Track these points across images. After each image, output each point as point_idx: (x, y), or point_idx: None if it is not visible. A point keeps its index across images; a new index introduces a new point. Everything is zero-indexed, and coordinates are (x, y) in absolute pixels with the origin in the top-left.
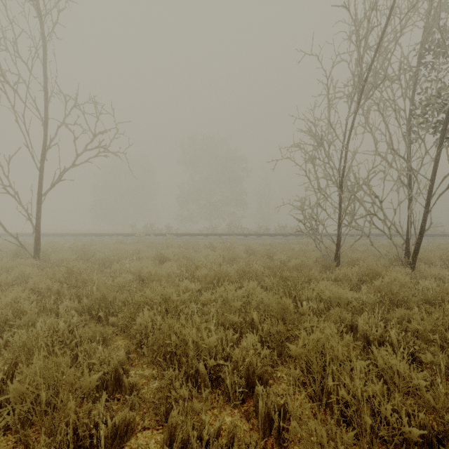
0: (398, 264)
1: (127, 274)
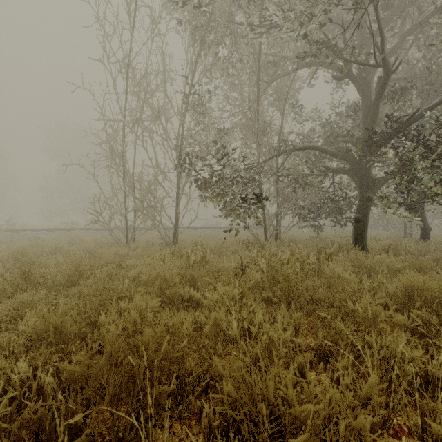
0: (164, 244)
1: None
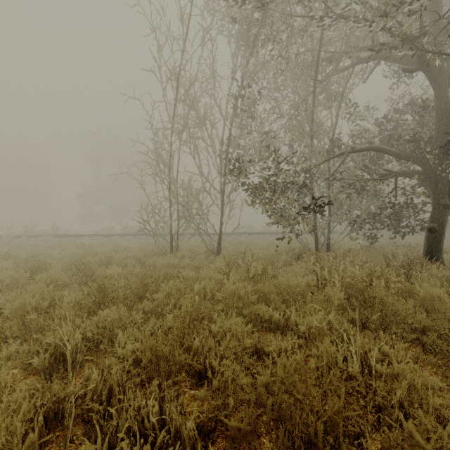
0: (208, 253)
1: None
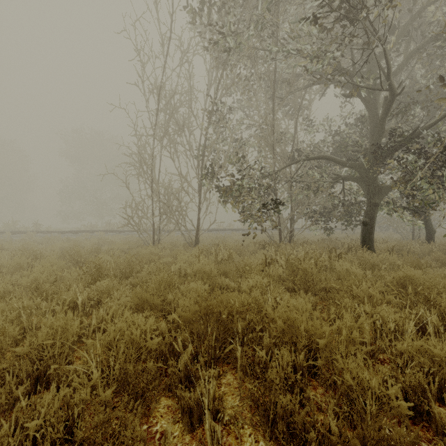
0: (187, 245)
1: None
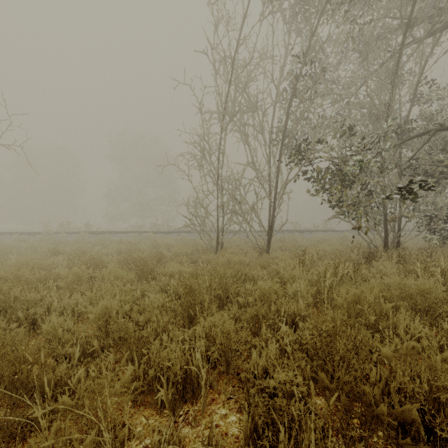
0: (258, 250)
1: (2, 265)
